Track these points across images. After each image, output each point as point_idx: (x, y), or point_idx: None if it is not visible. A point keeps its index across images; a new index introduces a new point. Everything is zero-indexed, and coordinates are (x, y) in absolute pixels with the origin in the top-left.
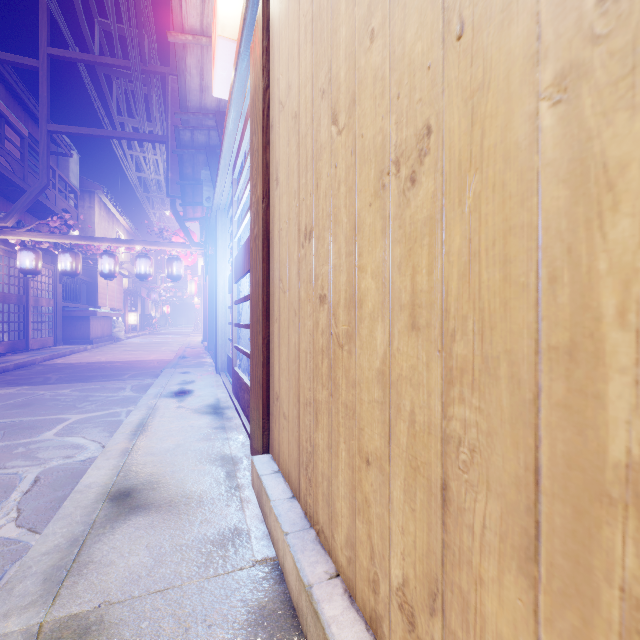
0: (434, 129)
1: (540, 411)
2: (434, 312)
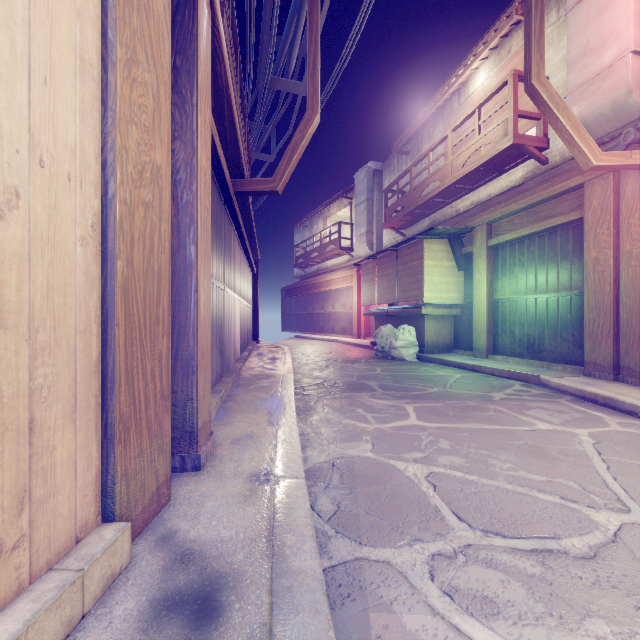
0: (23, 198)
1: (77, 355)
2: (23, 316)
